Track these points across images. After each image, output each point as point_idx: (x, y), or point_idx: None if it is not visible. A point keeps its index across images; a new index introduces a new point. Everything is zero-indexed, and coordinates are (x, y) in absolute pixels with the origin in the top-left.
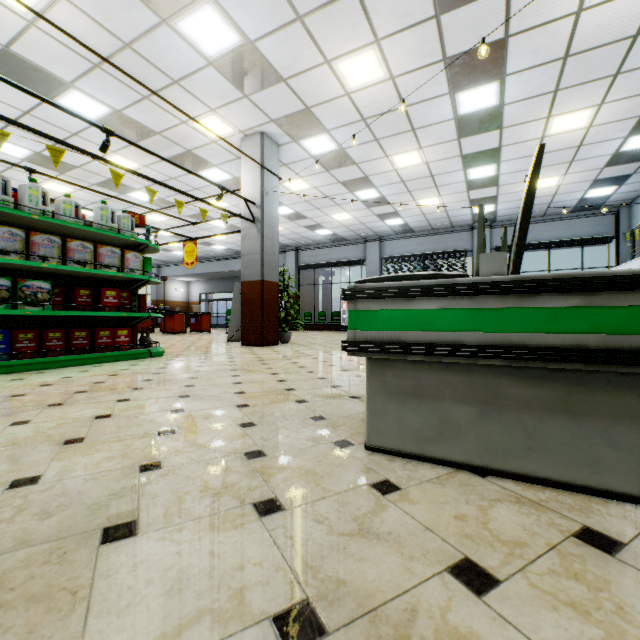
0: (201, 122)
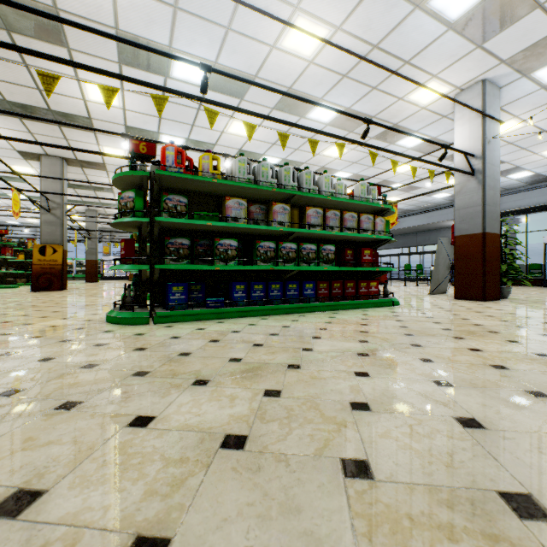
0: (417, 93)
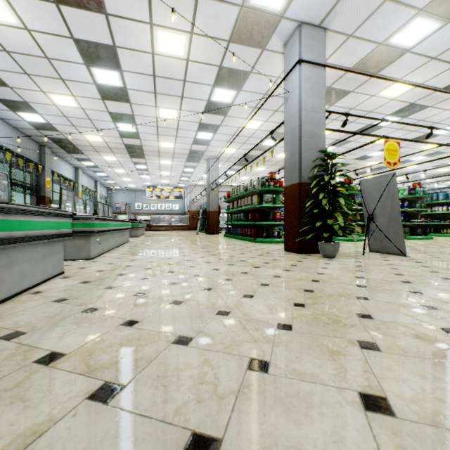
0: None
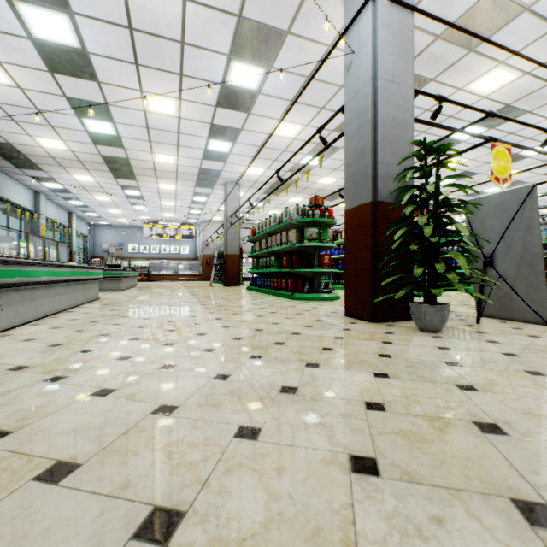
0: None
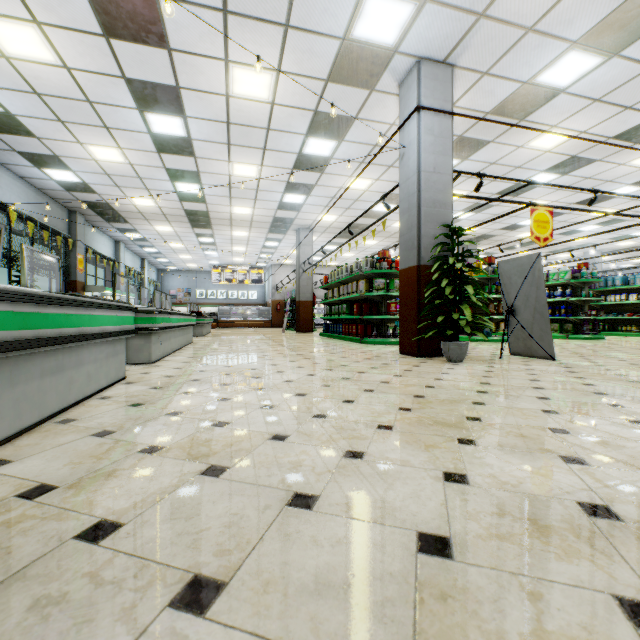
0: None
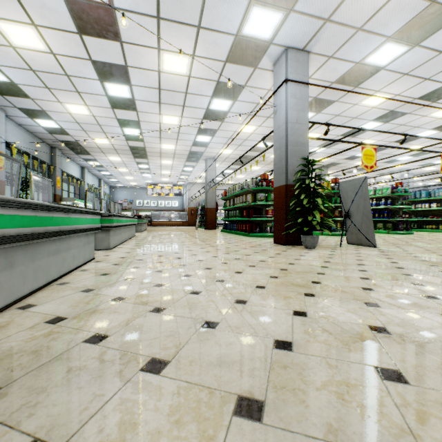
0: None
